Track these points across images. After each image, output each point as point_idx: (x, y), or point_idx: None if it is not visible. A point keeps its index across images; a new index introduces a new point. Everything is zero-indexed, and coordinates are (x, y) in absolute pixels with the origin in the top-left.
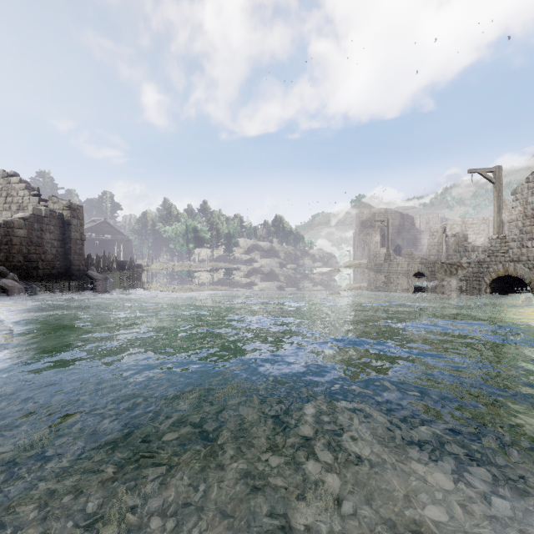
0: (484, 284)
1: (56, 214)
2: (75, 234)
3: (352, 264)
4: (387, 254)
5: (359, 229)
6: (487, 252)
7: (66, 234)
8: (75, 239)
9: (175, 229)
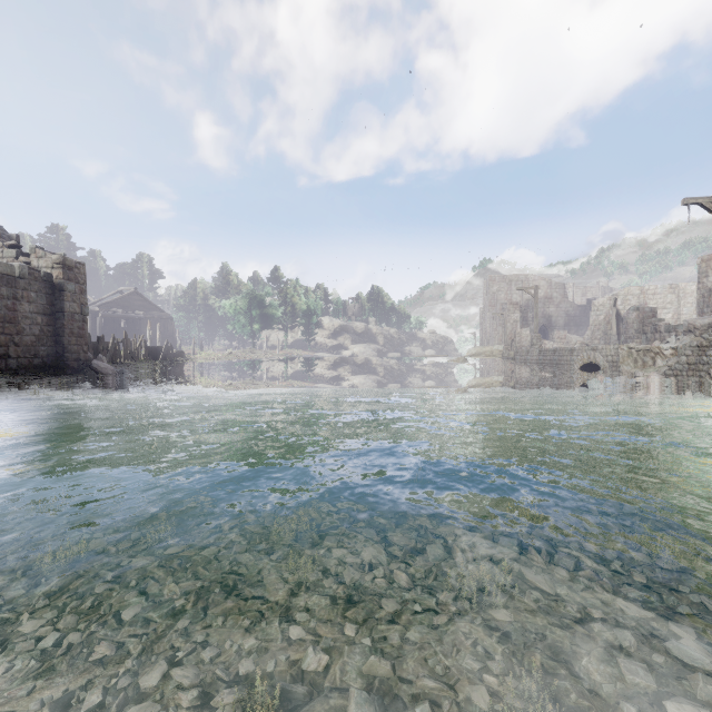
0: (710, 381)
1: (40, 273)
2: (71, 304)
3: (481, 351)
4: (536, 336)
5: (488, 304)
6: None
7: (57, 304)
8: (72, 313)
9: (234, 303)
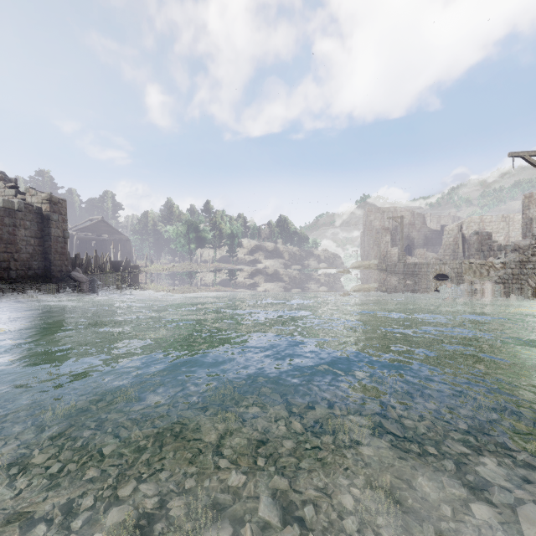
0: (528, 287)
1: (33, 207)
2: (56, 230)
3: (361, 264)
4: (401, 253)
5: (367, 229)
6: (531, 250)
7: (45, 230)
8: (56, 237)
9: (176, 228)
